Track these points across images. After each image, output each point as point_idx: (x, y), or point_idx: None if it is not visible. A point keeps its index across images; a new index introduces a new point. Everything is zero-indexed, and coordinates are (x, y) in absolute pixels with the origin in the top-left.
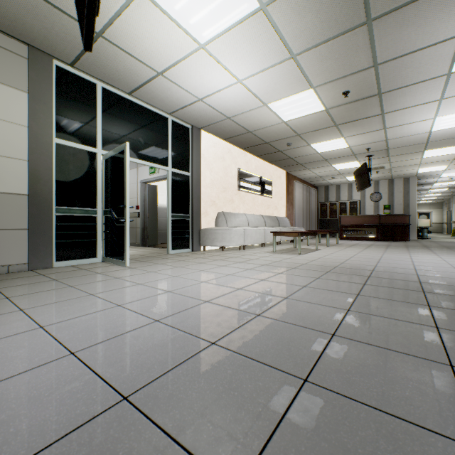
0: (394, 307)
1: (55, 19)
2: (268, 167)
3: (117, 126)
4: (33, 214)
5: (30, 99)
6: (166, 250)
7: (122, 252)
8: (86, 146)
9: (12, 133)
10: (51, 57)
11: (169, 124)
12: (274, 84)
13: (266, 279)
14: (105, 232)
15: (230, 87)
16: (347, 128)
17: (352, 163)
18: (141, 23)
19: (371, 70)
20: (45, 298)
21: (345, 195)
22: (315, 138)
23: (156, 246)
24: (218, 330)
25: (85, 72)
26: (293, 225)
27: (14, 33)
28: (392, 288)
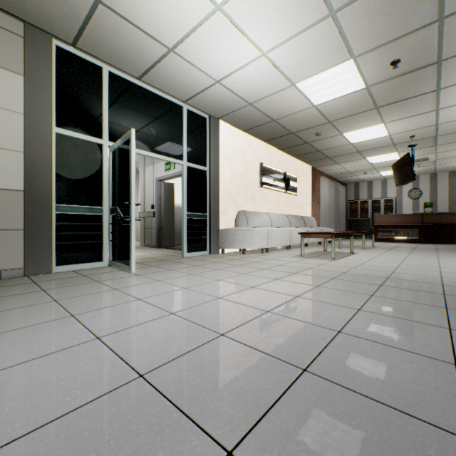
0: None
1: None
2: (292, 162)
3: (126, 114)
4: (29, 212)
5: (26, 83)
6: (181, 252)
7: (128, 255)
8: (90, 137)
9: (5, 121)
10: (50, 36)
11: (184, 113)
12: (306, 56)
13: (301, 296)
14: (112, 233)
15: (252, 63)
16: (390, 111)
17: (389, 154)
18: None
19: (434, 26)
20: (10, 321)
21: (378, 193)
22: (349, 126)
23: (172, 247)
24: (239, 408)
25: (89, 53)
26: (319, 225)
27: (6, 6)
28: None
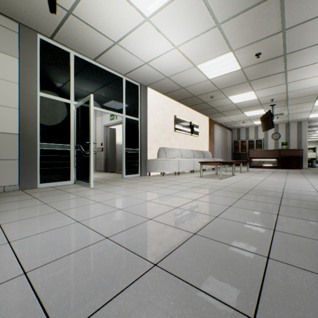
0: (314, 228)
1: (36, 0)
2: (196, 114)
3: (85, 83)
4: (22, 148)
5: (20, 63)
6: (121, 175)
7: (88, 176)
8: (62, 98)
9: (7, 88)
10: (36, 32)
11: (123, 82)
12: (202, 49)
13: (197, 199)
14: (76, 162)
15: (169, 52)
16: (257, 83)
17: (258, 110)
18: (101, 1)
19: (279, 34)
20: (22, 214)
21: (252, 135)
22: (232, 92)
23: (115, 172)
24: (160, 249)
25: (61, 43)
26: (214, 156)
27: (8, 13)
28: (305, 209)
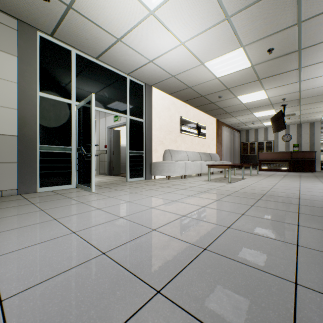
0: None
1: None
2: (203, 115)
3: (87, 83)
4: (21, 151)
5: (19, 62)
6: (125, 178)
7: (89, 180)
8: (63, 99)
9: (5, 87)
10: (35, 29)
11: (127, 82)
12: (210, 45)
13: (206, 206)
14: (78, 165)
15: (175, 49)
16: (268, 81)
17: (269, 111)
18: None
19: (295, 27)
20: (14, 223)
21: (261, 137)
22: (241, 91)
23: (119, 175)
24: (164, 269)
25: (62, 41)
26: (221, 159)
27: (5, 9)
28: None
